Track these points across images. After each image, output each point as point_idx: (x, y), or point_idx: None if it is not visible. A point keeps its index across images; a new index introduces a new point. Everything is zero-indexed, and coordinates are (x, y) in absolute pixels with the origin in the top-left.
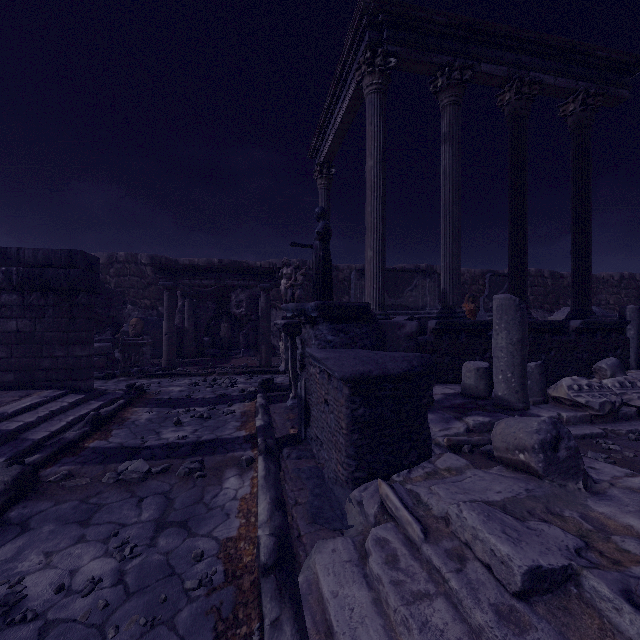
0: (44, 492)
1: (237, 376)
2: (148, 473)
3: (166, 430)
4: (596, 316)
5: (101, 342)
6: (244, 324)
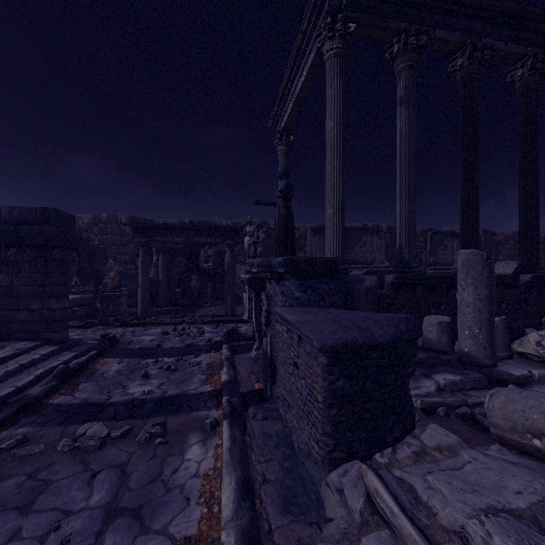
0: None
1: (205, 325)
2: (107, 438)
3: (133, 383)
4: (544, 270)
5: (85, 293)
6: (212, 277)
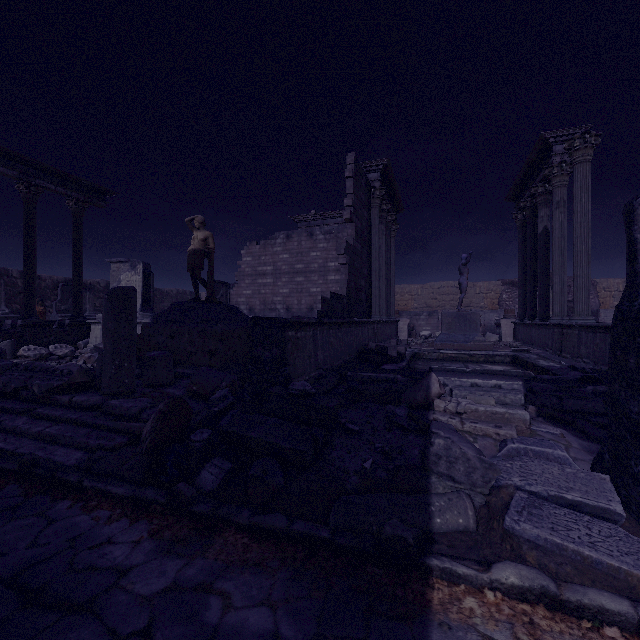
0: None
1: None
2: None
3: None
4: (84, 318)
5: None
6: None
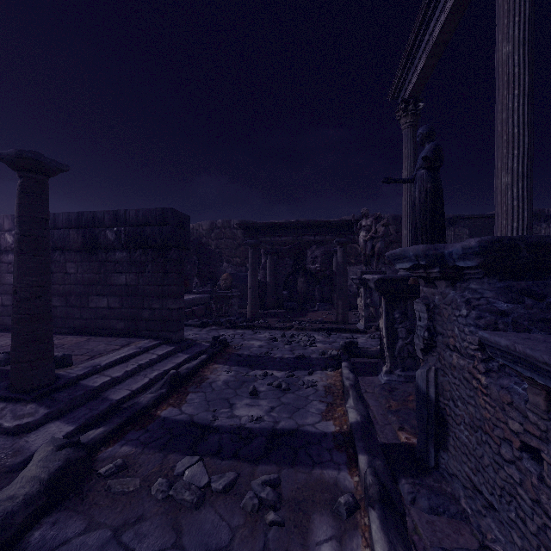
0: (86, 495)
1: (314, 332)
2: (207, 487)
3: (240, 402)
4: None
5: (203, 293)
6: (319, 279)
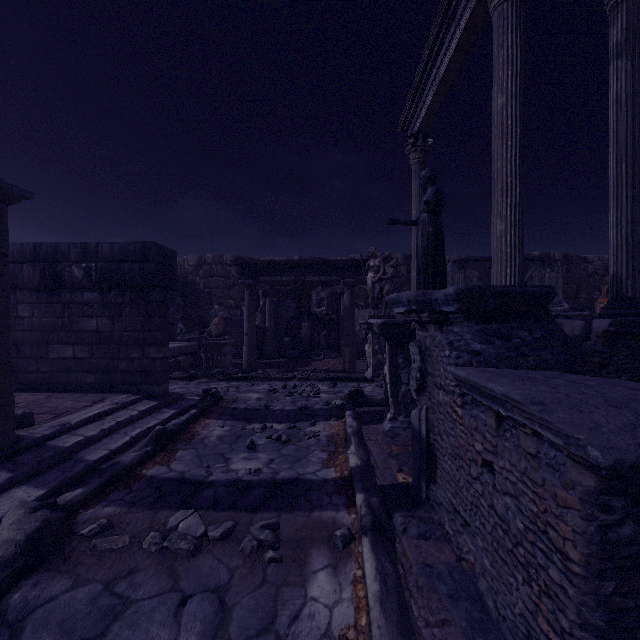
0: (68, 556)
1: (319, 382)
2: (203, 537)
3: (237, 456)
4: None
5: (190, 341)
6: (325, 324)
